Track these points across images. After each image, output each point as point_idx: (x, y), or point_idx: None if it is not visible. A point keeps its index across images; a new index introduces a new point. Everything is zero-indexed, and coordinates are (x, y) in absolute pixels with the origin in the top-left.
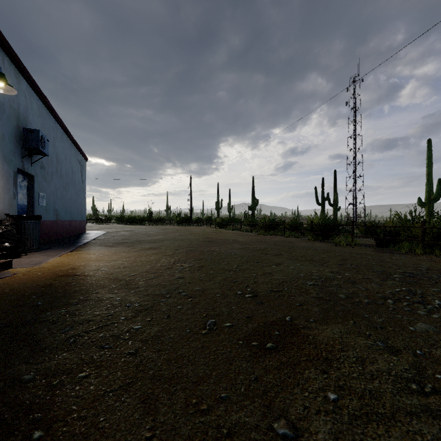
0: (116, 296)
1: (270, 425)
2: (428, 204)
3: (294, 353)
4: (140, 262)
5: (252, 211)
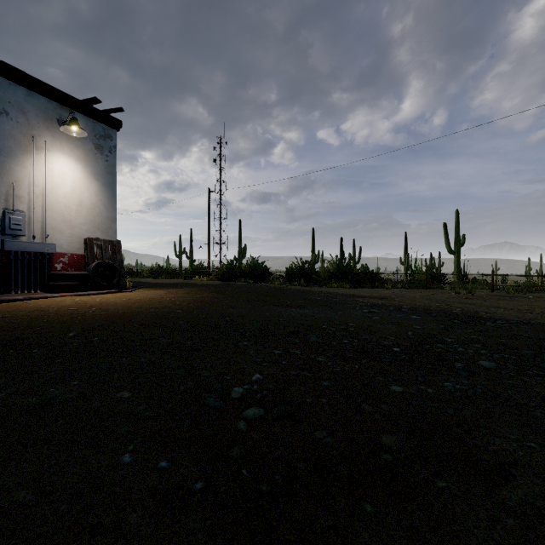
0: None
1: None
2: (239, 260)
3: None
4: None
5: None
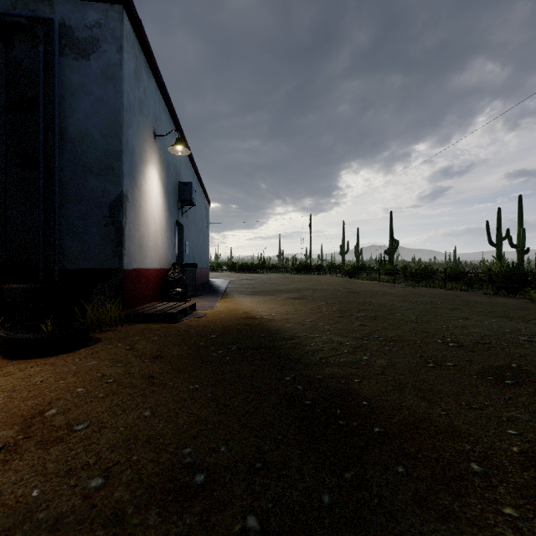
0: (320, 335)
1: None
2: None
3: None
4: (303, 310)
5: (390, 256)
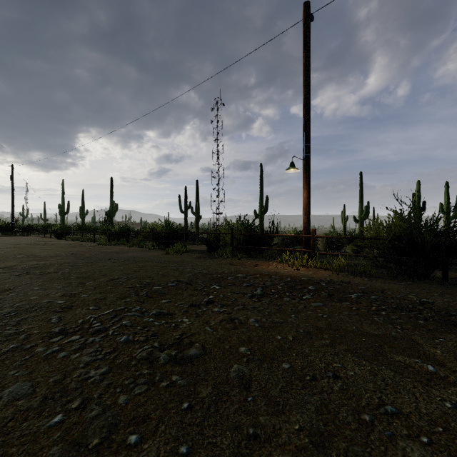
0: None
1: None
2: (261, 216)
3: None
4: None
5: (110, 218)
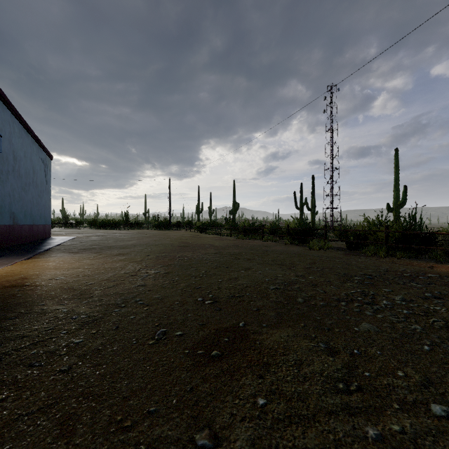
0: (64, 308)
1: (192, 437)
2: (396, 210)
3: (237, 360)
4: (103, 270)
5: (233, 215)
